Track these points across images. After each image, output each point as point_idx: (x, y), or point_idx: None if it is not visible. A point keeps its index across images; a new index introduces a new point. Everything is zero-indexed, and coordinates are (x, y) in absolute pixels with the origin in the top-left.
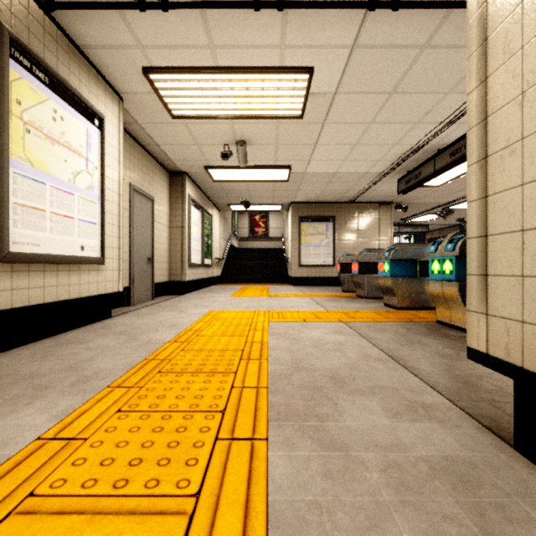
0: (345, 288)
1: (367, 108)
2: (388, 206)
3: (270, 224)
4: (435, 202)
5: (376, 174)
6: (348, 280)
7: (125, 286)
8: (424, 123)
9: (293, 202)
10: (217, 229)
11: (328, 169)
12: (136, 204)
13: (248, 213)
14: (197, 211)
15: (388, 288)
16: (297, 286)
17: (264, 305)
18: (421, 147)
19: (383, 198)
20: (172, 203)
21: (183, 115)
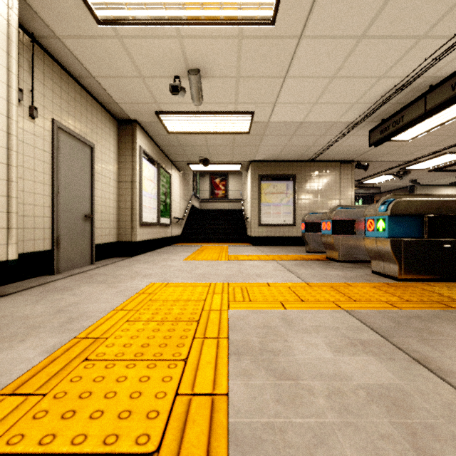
0: (310, 249)
1: (364, 5)
2: (348, 165)
3: (230, 186)
4: (396, 160)
5: (346, 124)
6: (314, 240)
7: (44, 249)
8: (430, 37)
9: (253, 160)
10: (177, 189)
11: (295, 117)
12: (65, 148)
13: (209, 177)
14: (151, 166)
15: (383, 252)
16: (257, 245)
17: (222, 272)
18: (412, 81)
19: (346, 155)
20: (121, 154)
21: (112, 17)
